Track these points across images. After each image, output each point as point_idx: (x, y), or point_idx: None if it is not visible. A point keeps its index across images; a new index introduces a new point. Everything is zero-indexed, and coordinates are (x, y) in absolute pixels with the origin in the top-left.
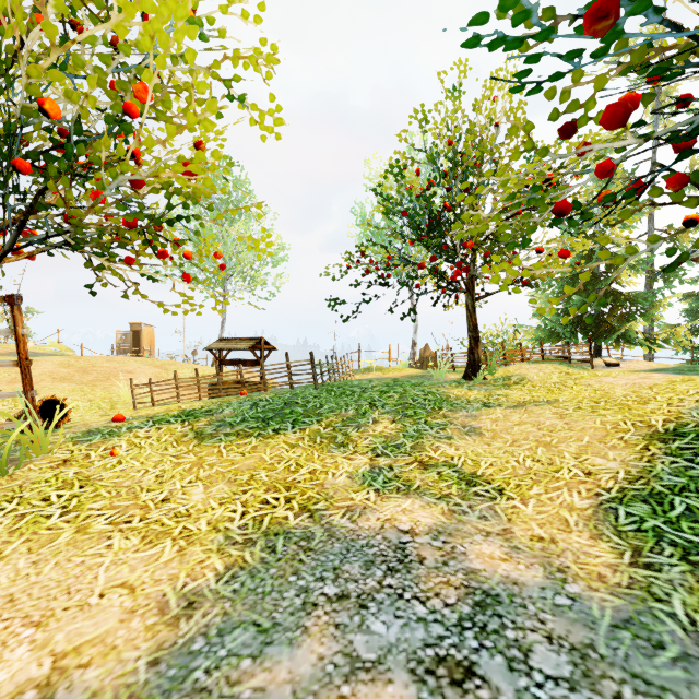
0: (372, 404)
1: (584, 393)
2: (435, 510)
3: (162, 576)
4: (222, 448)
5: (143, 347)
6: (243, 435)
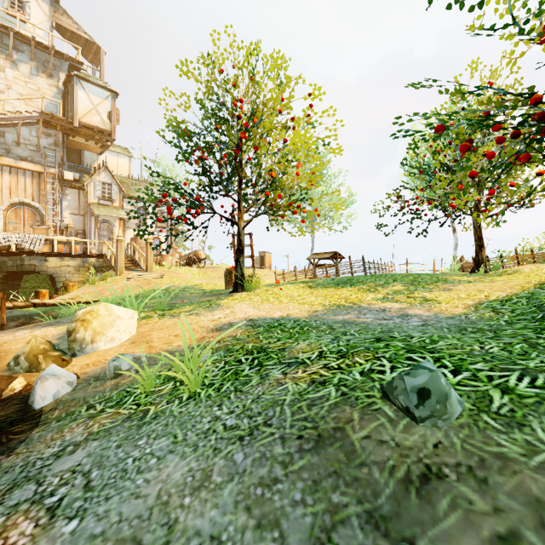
0: (395, 280)
1: None
2: (404, 305)
3: (307, 308)
4: (320, 290)
5: (266, 266)
6: (328, 287)
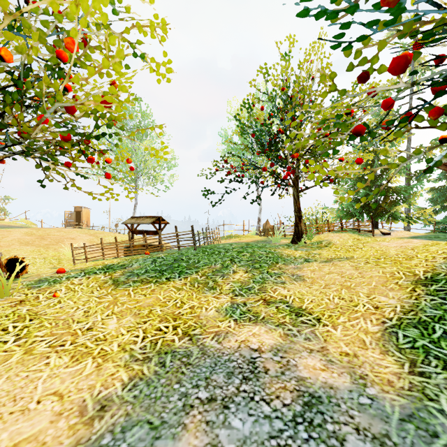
0: (232, 260)
1: (370, 252)
2: (275, 334)
3: (83, 386)
4: (131, 291)
5: (82, 222)
6: (145, 282)
